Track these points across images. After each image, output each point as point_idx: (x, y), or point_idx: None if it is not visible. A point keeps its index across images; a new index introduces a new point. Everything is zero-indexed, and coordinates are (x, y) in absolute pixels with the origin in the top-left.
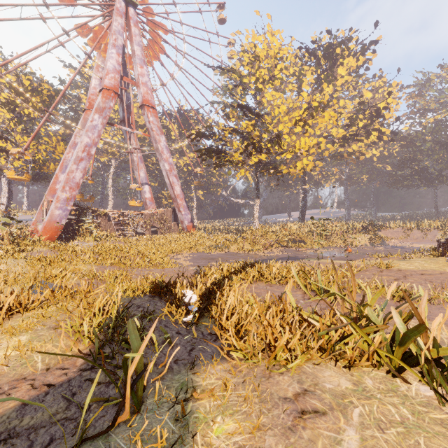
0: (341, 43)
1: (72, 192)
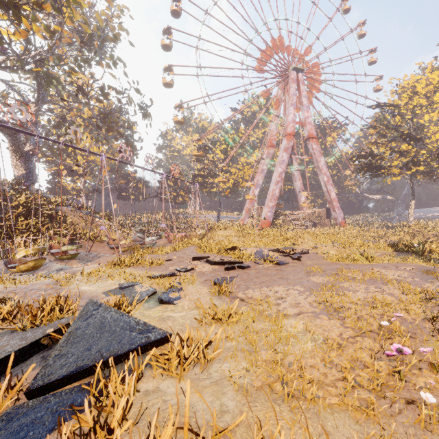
0: None
1: (274, 202)
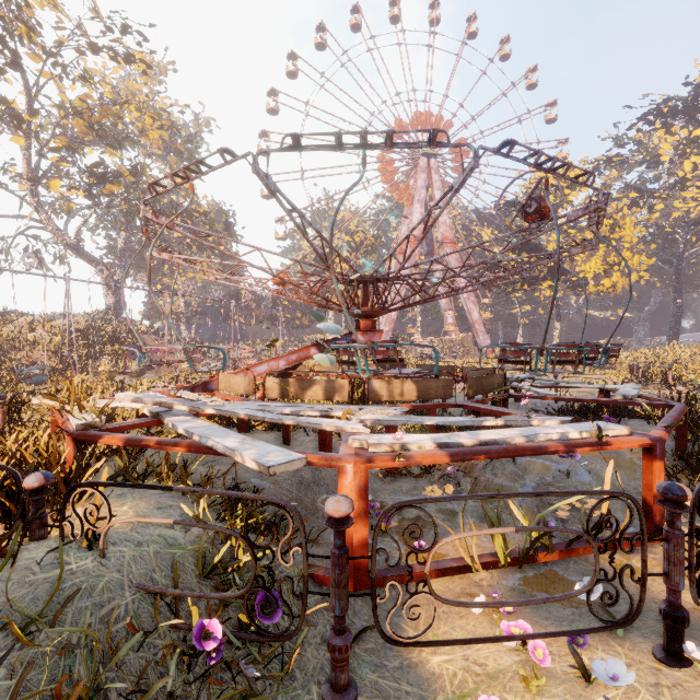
0: None
1: (390, 326)
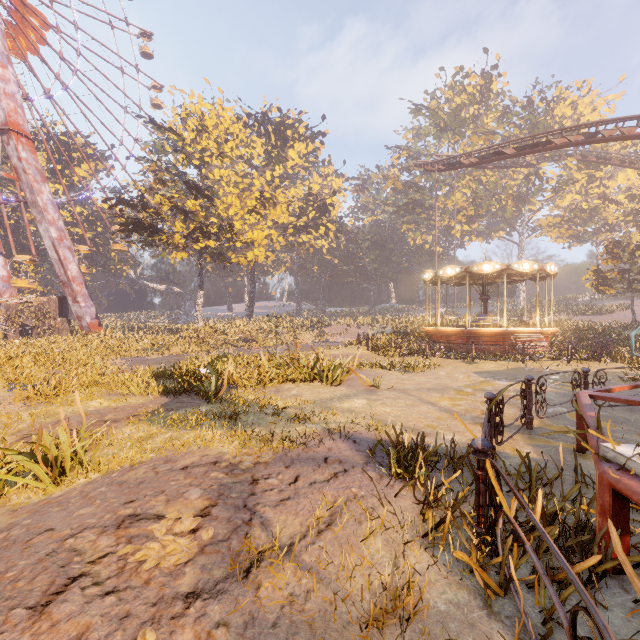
0: (292, 126)
1: None
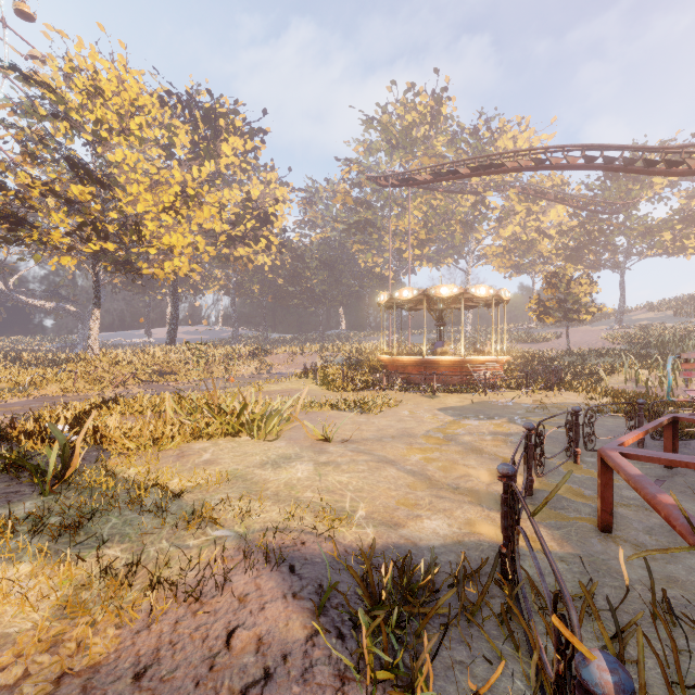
0: (225, 115)
1: None
